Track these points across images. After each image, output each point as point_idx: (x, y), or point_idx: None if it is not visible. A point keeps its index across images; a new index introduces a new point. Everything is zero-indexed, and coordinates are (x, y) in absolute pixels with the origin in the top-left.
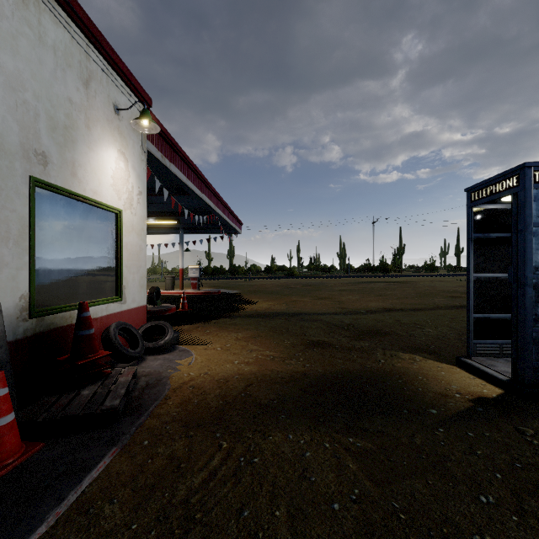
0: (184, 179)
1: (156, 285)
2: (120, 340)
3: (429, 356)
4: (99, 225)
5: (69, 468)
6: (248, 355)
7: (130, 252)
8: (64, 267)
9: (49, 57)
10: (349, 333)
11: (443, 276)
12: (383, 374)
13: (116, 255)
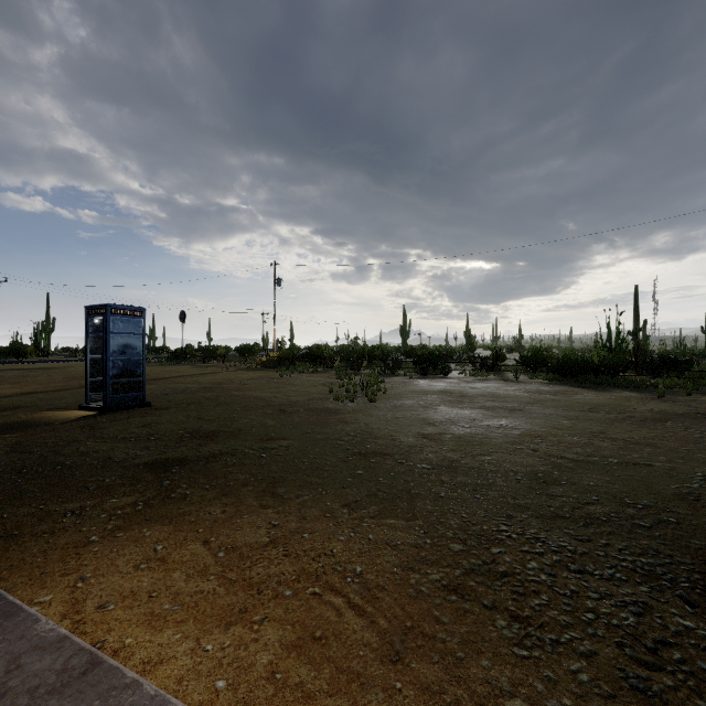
0: None
1: None
2: None
3: (62, 410)
4: None
5: None
6: None
7: None
8: None
9: None
10: None
11: None
12: (26, 420)
13: None
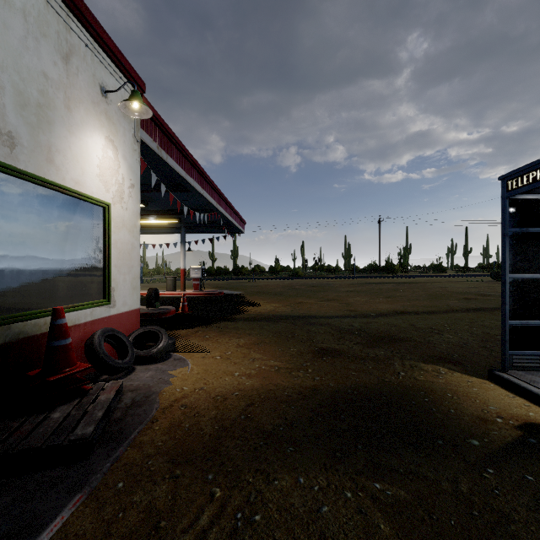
0: (182, 174)
1: (158, 285)
2: (107, 348)
3: (454, 368)
4: (83, 219)
5: (14, 528)
6: (250, 366)
7: (121, 250)
8: (38, 266)
9: (17, 22)
10: (361, 338)
11: (452, 277)
12: (405, 390)
13: (104, 254)
